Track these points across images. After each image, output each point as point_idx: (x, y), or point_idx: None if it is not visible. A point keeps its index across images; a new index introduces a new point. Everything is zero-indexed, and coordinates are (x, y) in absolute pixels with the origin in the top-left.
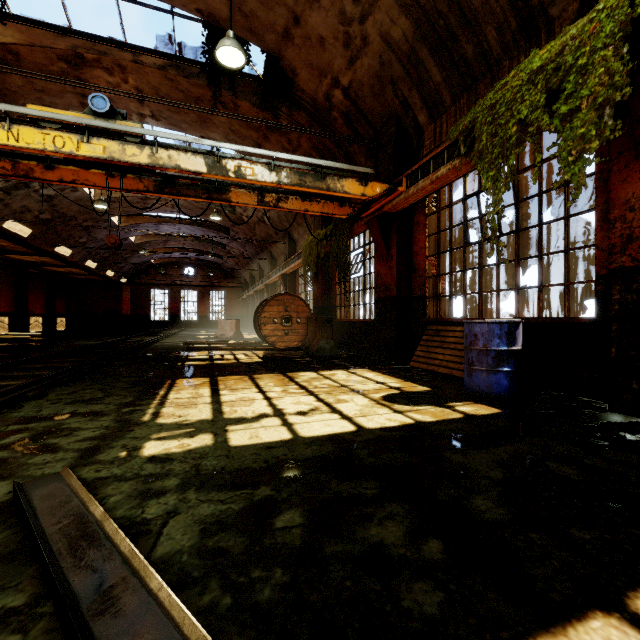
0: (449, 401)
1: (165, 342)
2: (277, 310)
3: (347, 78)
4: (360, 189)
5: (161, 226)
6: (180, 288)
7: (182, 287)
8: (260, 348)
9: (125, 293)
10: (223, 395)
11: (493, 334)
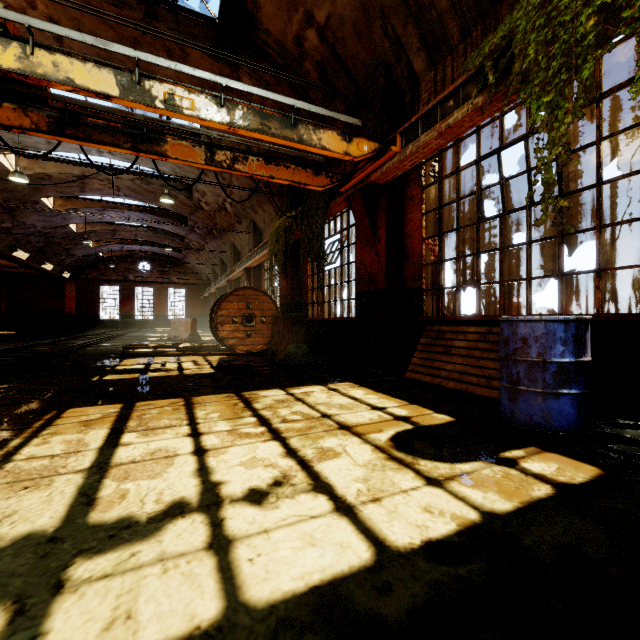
0: (500, 447)
1: (102, 346)
2: (237, 307)
3: (324, 11)
4: (342, 145)
5: (106, 213)
6: (134, 285)
7: (136, 284)
8: (215, 353)
9: (68, 289)
10: (123, 445)
11: (554, 338)
